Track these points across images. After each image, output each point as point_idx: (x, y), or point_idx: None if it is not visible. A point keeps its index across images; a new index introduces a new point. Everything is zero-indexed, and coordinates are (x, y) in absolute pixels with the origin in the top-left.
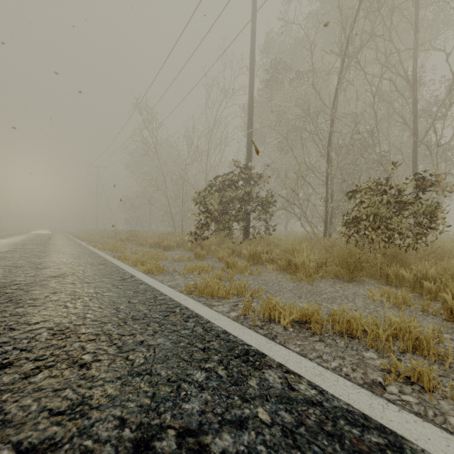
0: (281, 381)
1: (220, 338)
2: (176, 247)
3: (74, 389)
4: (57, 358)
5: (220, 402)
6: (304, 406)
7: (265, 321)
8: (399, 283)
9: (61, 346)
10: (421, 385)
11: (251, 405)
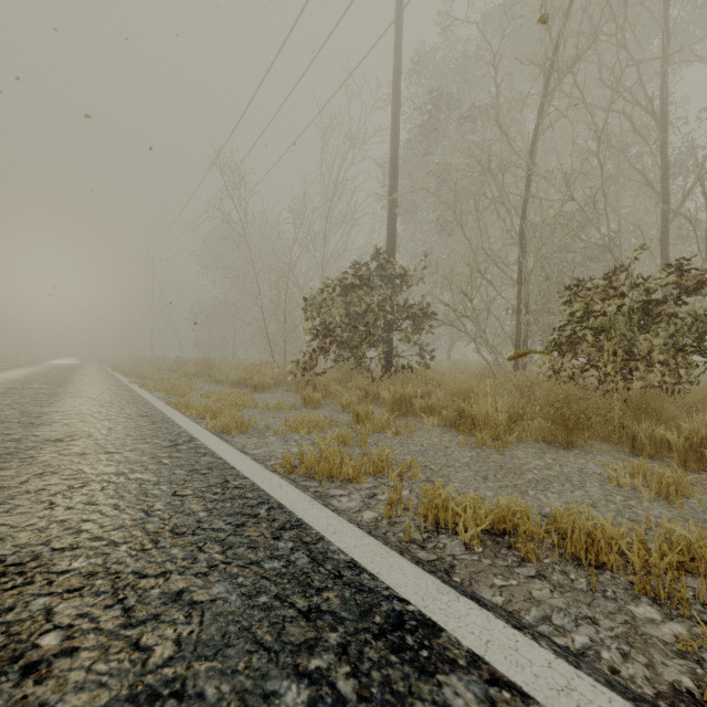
0: None
1: (344, 580)
2: (275, 387)
3: None
4: None
5: None
6: None
7: (428, 531)
8: (654, 451)
9: (3, 609)
10: None
11: None
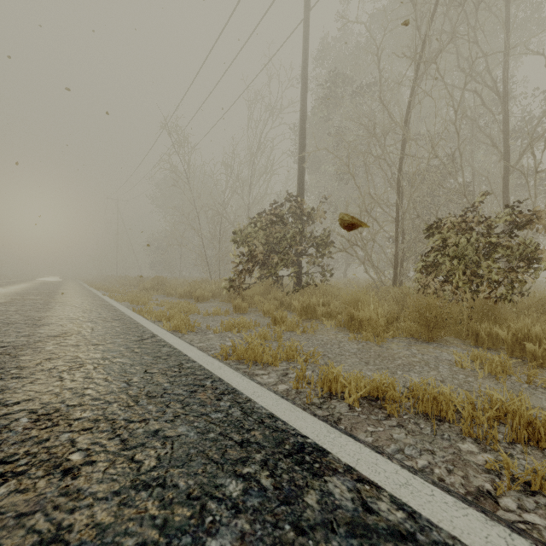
0: (352, 496)
1: (265, 424)
2: (212, 298)
3: (48, 514)
4: (32, 459)
5: (263, 535)
6: (389, 542)
7: (324, 397)
8: (492, 344)
9: (42, 439)
10: (545, 495)
11: (310, 540)
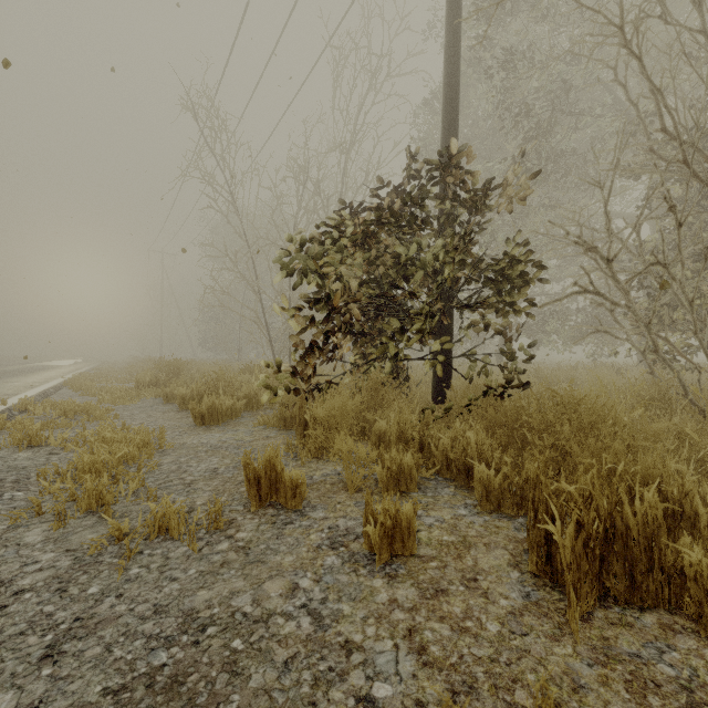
0: None
1: None
2: (251, 410)
3: None
4: None
5: None
6: None
7: None
8: None
9: None
10: None
11: None
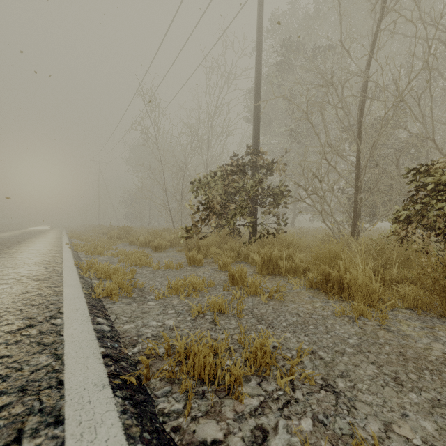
0: None
1: None
2: (171, 247)
3: None
4: None
5: None
6: None
7: None
8: None
9: None
10: None
11: None
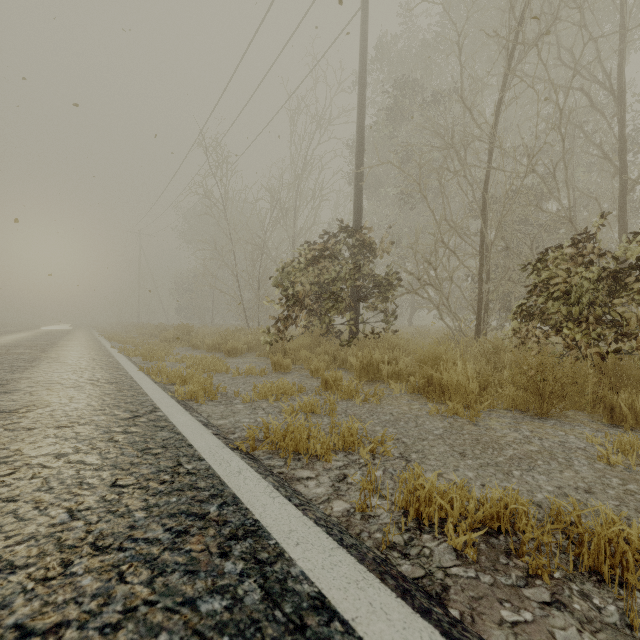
0: None
1: (307, 635)
2: (248, 352)
3: None
4: None
5: None
6: None
7: (409, 529)
8: (634, 422)
9: None
10: None
11: None
